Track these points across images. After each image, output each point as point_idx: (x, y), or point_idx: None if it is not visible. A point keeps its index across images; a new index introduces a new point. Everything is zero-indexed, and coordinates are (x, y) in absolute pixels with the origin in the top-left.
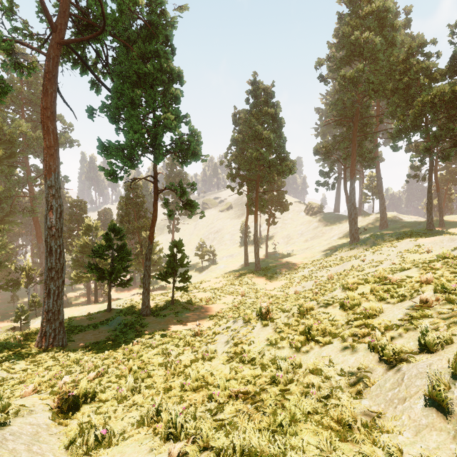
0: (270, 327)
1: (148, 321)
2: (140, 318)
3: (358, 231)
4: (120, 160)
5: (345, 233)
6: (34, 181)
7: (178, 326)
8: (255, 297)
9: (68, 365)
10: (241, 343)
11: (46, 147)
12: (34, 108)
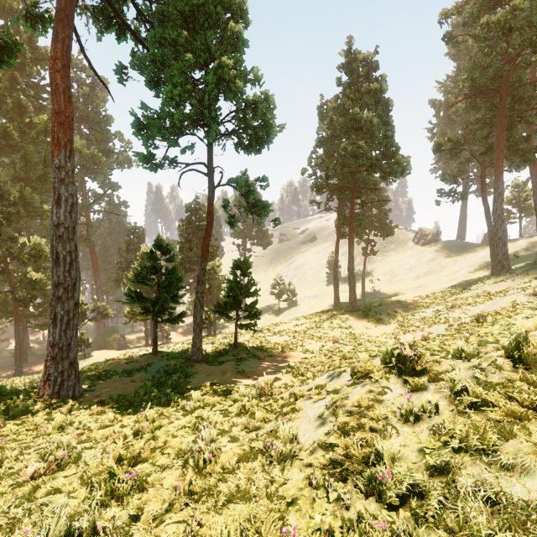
0: (431, 393)
1: (198, 370)
2: (187, 364)
3: (508, 256)
4: (155, 130)
5: (478, 265)
6: (90, 205)
7: (238, 379)
8: (356, 343)
9: (48, 431)
10: (359, 429)
11: (54, 113)
12: (91, 126)
